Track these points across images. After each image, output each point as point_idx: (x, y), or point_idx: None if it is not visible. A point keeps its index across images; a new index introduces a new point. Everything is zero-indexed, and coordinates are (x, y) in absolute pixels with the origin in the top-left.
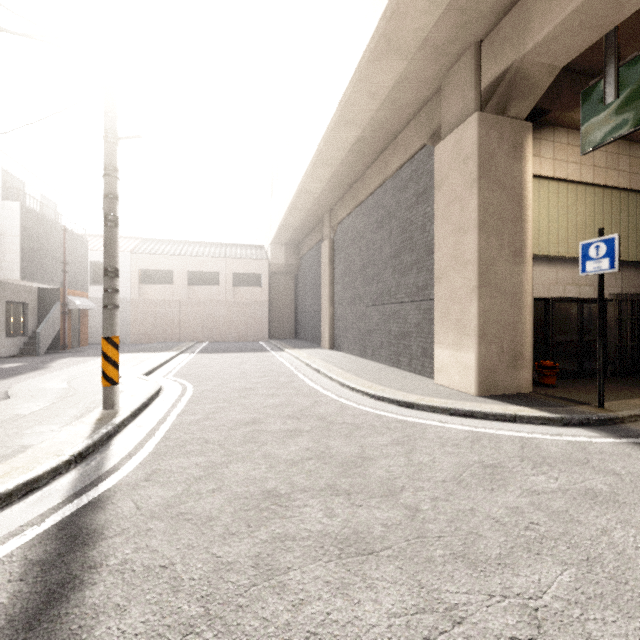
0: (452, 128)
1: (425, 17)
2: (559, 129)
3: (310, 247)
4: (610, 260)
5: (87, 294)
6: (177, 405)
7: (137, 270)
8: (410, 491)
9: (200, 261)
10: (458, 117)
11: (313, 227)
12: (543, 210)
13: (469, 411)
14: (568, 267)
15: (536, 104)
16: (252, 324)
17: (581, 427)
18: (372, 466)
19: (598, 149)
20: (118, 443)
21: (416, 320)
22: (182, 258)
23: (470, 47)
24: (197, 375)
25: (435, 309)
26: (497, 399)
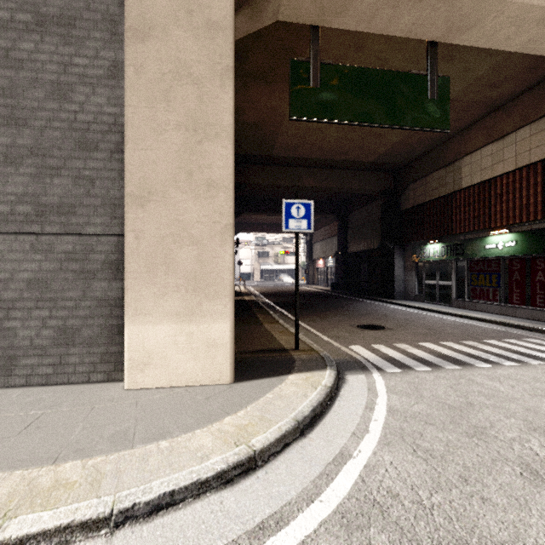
0: None
1: None
2: None
3: None
4: (308, 222)
5: None
6: None
7: None
8: None
9: None
10: None
11: None
12: None
13: (312, 411)
14: None
15: None
16: None
17: (342, 373)
18: None
19: None
20: None
21: (36, 273)
22: None
23: None
24: None
25: (131, 253)
26: (254, 376)
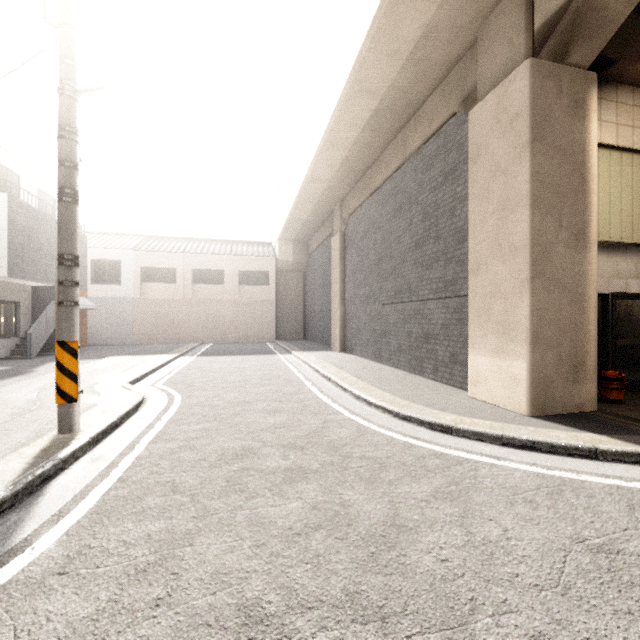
0: (493, 85)
1: None
2: (623, 87)
3: (319, 243)
4: None
5: (86, 293)
6: (155, 425)
7: (139, 268)
8: (488, 613)
9: (205, 258)
10: (501, 70)
11: (323, 221)
12: (603, 186)
13: (529, 441)
14: (631, 256)
15: (600, 52)
16: (259, 324)
17: None
18: (413, 546)
19: None
20: (54, 490)
21: (443, 320)
22: (186, 255)
23: None
24: (191, 383)
25: (470, 307)
26: (557, 421)
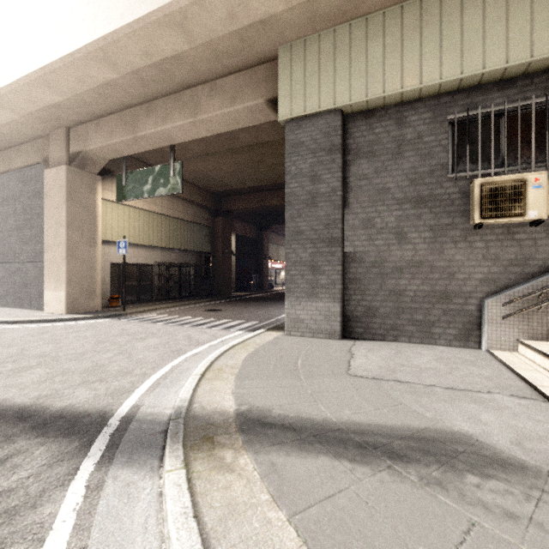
0: (55, 165)
1: (28, 106)
2: None
3: None
4: (126, 250)
5: None
6: None
7: None
8: None
9: None
10: (58, 161)
11: None
12: (115, 218)
13: (52, 319)
14: (132, 248)
15: (106, 167)
16: None
17: (106, 318)
18: None
19: None
20: None
21: (35, 274)
22: None
23: (64, 127)
24: None
25: (45, 268)
26: (77, 314)
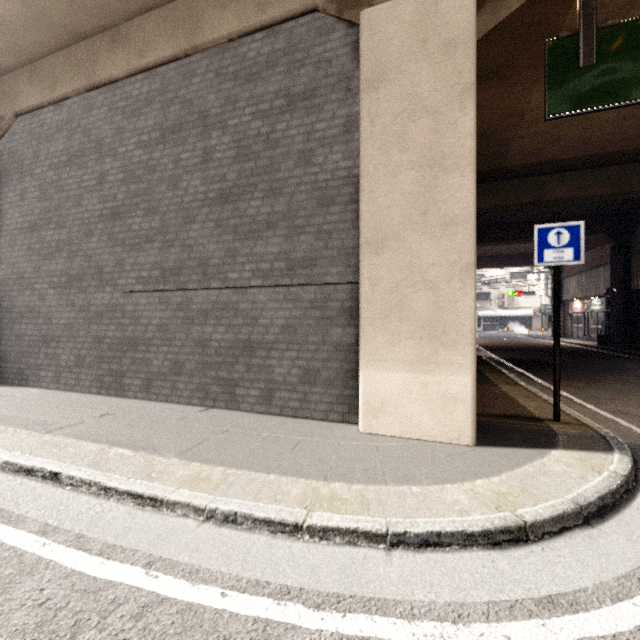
0: None
1: None
2: None
3: None
4: (575, 250)
5: None
6: None
7: None
8: None
9: None
10: None
11: None
12: None
13: (600, 498)
14: None
15: None
16: None
17: None
18: None
19: None
20: None
21: (287, 319)
22: None
23: None
24: None
25: (366, 300)
26: (500, 443)
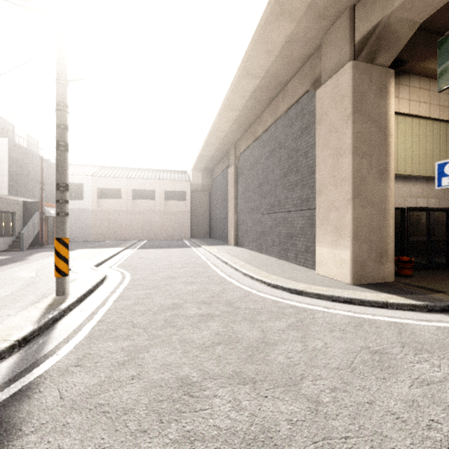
0: (330, 75)
1: None
2: (413, 76)
3: (220, 172)
4: None
5: None
6: (116, 291)
7: (96, 188)
8: (310, 380)
9: (141, 182)
10: (335, 66)
11: (222, 157)
12: (400, 139)
13: (348, 298)
14: (419, 184)
15: (397, 55)
16: (178, 227)
17: (443, 313)
18: (273, 351)
19: (443, 92)
20: (61, 326)
21: (301, 224)
22: (128, 180)
23: (345, 10)
24: (135, 266)
25: (316, 216)
26: (368, 287)
